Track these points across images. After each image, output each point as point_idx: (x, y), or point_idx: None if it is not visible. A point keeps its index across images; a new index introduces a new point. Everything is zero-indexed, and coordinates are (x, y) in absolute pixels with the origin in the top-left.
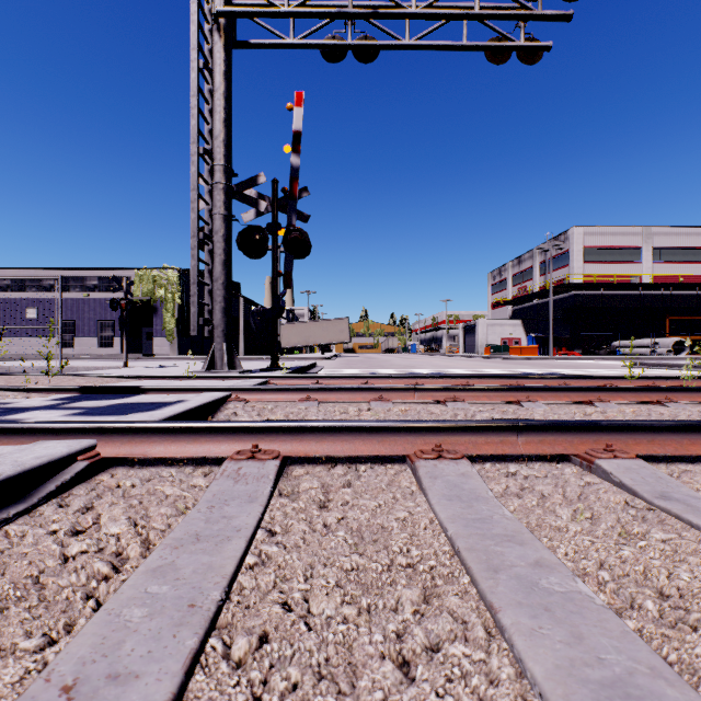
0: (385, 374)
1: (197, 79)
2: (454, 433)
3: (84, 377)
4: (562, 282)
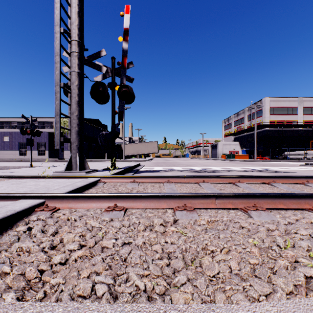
0: (177, 170)
1: None
2: None
3: None
4: (259, 124)
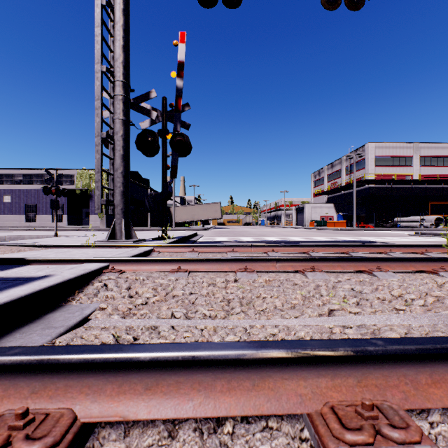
0: (245, 241)
1: (101, 13)
2: (379, 364)
3: (3, 246)
4: (360, 179)
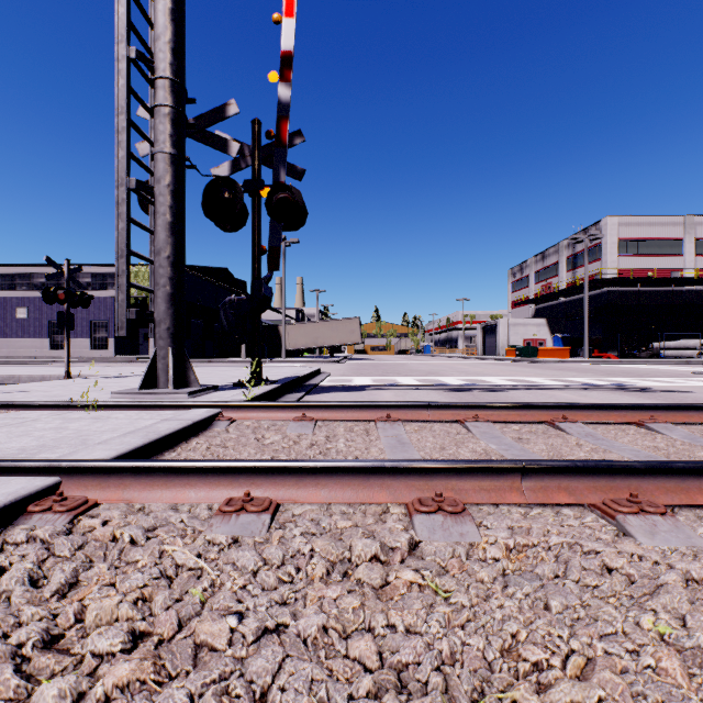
0: (406, 385)
1: None
2: None
3: None
4: (593, 277)
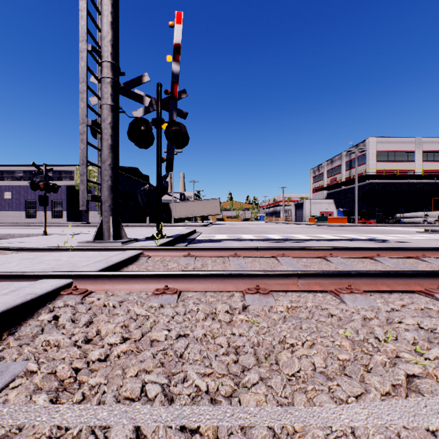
0: (247, 239)
1: None
2: None
3: None
4: (361, 174)
